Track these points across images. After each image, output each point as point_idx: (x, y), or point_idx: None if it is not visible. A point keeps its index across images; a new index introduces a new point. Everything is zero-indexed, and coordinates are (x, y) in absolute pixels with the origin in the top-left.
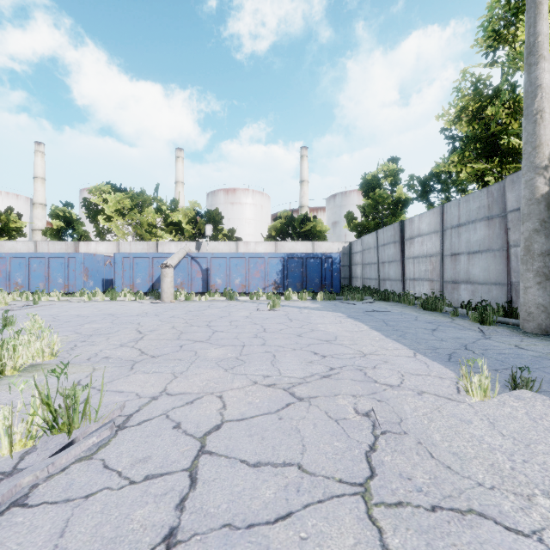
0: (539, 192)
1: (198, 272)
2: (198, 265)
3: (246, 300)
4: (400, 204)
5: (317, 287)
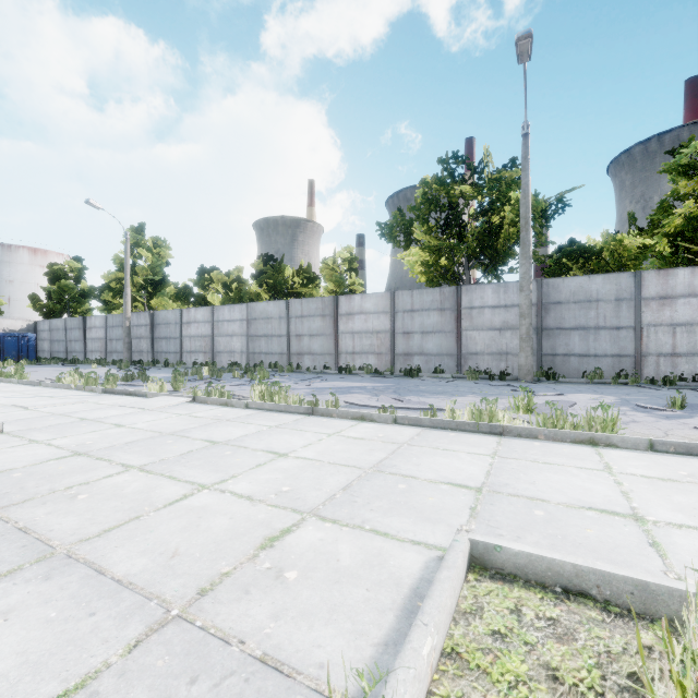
0: (127, 325)
1: None
2: None
3: None
4: (85, 294)
5: (15, 358)
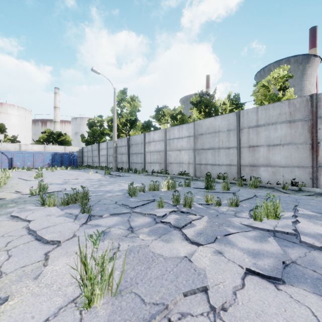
0: (114, 146)
1: (5, 159)
2: (6, 156)
3: (36, 170)
4: (103, 133)
5: (68, 165)
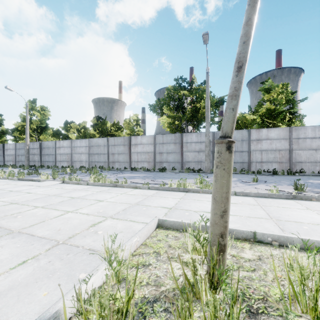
0: (27, 148)
1: None
2: None
3: None
4: (3, 132)
5: None
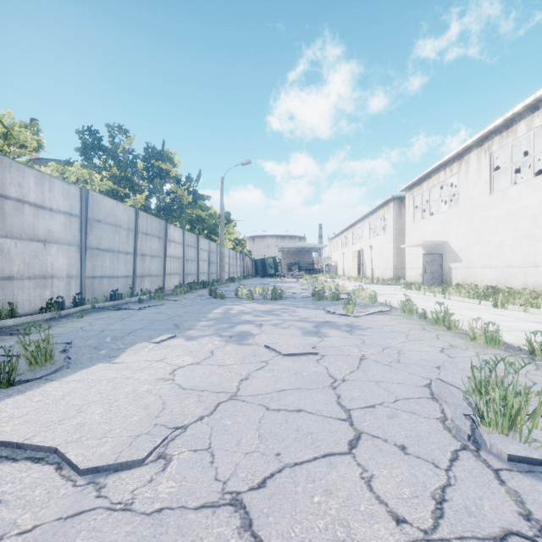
0: None
1: None
2: None
3: None
4: None
5: None
